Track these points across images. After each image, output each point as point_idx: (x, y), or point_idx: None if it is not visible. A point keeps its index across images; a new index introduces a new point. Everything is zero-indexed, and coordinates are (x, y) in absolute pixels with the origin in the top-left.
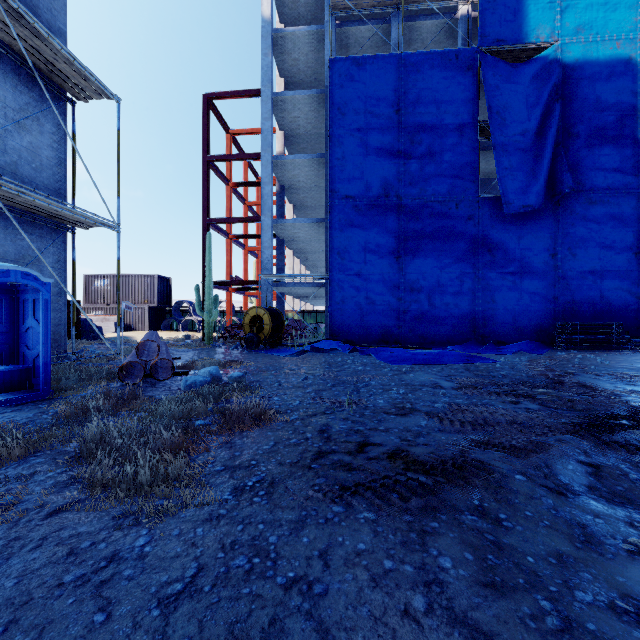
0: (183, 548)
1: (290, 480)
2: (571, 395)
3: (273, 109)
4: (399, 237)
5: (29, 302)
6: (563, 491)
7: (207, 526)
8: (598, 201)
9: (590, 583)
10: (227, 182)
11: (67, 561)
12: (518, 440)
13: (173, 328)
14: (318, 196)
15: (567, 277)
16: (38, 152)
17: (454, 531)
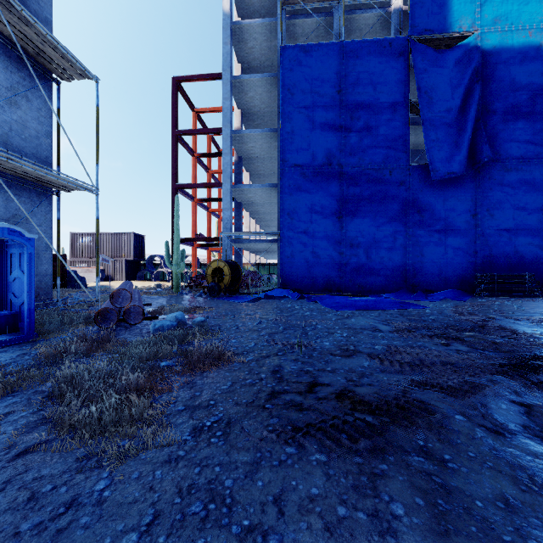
0: (141, 492)
1: (246, 420)
2: (495, 338)
3: (232, 90)
4: (340, 200)
5: (16, 255)
6: (500, 431)
7: (166, 468)
8: (513, 169)
9: (541, 531)
10: (193, 153)
11: (27, 507)
12: (454, 380)
13: (147, 278)
14: (271, 165)
15: (486, 234)
16: (27, 125)
17: (403, 474)
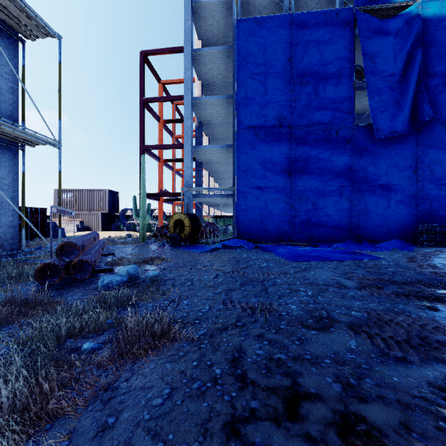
0: None
1: None
2: None
3: (193, 62)
4: (291, 158)
5: None
6: None
7: None
8: None
9: None
10: (159, 119)
11: None
12: None
13: (120, 229)
14: (227, 130)
15: (426, 188)
16: None
17: None
